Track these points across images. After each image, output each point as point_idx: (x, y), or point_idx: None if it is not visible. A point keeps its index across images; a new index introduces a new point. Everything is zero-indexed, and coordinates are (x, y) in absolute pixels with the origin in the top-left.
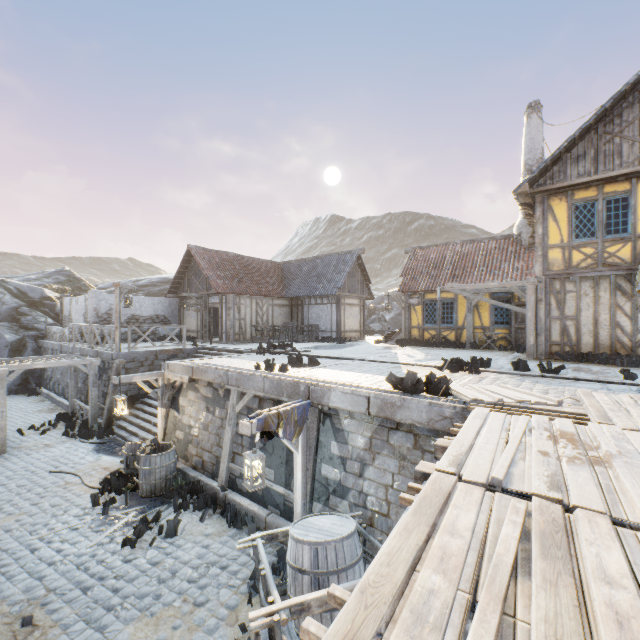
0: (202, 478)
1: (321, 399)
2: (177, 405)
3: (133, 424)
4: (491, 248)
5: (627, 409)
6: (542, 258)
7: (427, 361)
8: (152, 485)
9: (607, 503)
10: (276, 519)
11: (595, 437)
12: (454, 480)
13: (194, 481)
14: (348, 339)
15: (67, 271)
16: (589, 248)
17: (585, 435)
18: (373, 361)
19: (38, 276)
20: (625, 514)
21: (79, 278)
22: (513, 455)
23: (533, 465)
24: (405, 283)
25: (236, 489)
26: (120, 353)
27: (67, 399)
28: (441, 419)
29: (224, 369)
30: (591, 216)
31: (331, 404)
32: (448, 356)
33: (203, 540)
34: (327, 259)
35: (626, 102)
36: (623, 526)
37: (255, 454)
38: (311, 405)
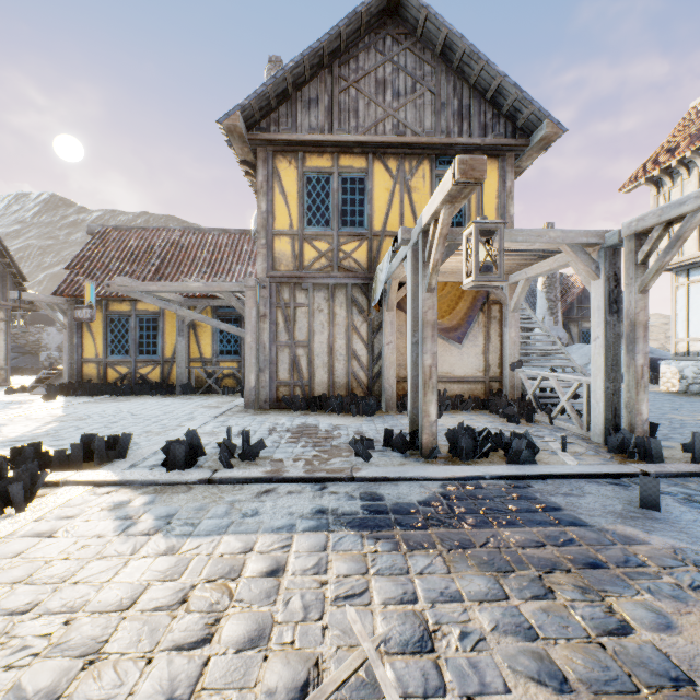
0: None
1: None
2: None
3: None
4: (222, 243)
5: None
6: (267, 249)
7: None
8: None
9: None
10: None
11: None
12: None
13: None
14: None
15: None
16: (324, 242)
17: None
18: None
19: None
20: None
21: None
22: None
23: None
24: (72, 281)
25: None
26: None
27: None
28: None
29: None
30: (326, 196)
31: None
32: (99, 421)
33: None
34: None
35: (363, 42)
36: None
37: None
38: None
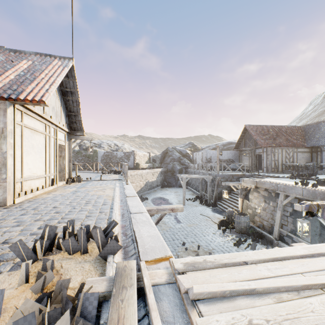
0: (263, 232)
1: None
2: (247, 198)
3: (224, 204)
4: None
5: None
6: None
7: None
8: (240, 228)
9: None
10: None
11: None
12: None
13: (259, 232)
14: None
15: (192, 142)
16: None
17: None
18: None
19: (183, 145)
20: None
21: (195, 145)
22: None
23: None
24: None
25: (283, 241)
26: (218, 174)
27: (197, 191)
28: None
29: (275, 183)
30: None
31: None
32: None
33: None
34: None
35: None
36: None
37: (304, 220)
38: None
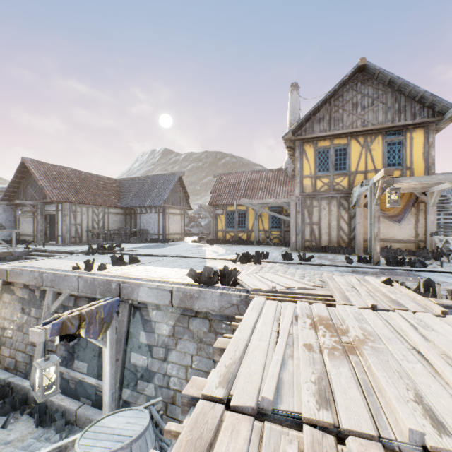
0: (13, 379)
1: (131, 295)
2: None
3: None
4: (269, 177)
5: (356, 288)
6: (300, 184)
7: (226, 255)
8: None
9: (371, 412)
10: (87, 410)
11: (343, 320)
12: (220, 414)
13: (4, 384)
14: (172, 240)
15: None
16: (326, 179)
17: (336, 318)
18: (186, 257)
19: None
20: (391, 428)
21: None
22: (283, 354)
23: (301, 367)
24: (213, 198)
25: None
26: None
27: None
28: (230, 306)
29: (39, 271)
30: (327, 158)
31: (140, 299)
32: (241, 251)
33: (1, 450)
34: (156, 178)
35: (345, 88)
36: (392, 448)
37: (47, 361)
38: (122, 300)
